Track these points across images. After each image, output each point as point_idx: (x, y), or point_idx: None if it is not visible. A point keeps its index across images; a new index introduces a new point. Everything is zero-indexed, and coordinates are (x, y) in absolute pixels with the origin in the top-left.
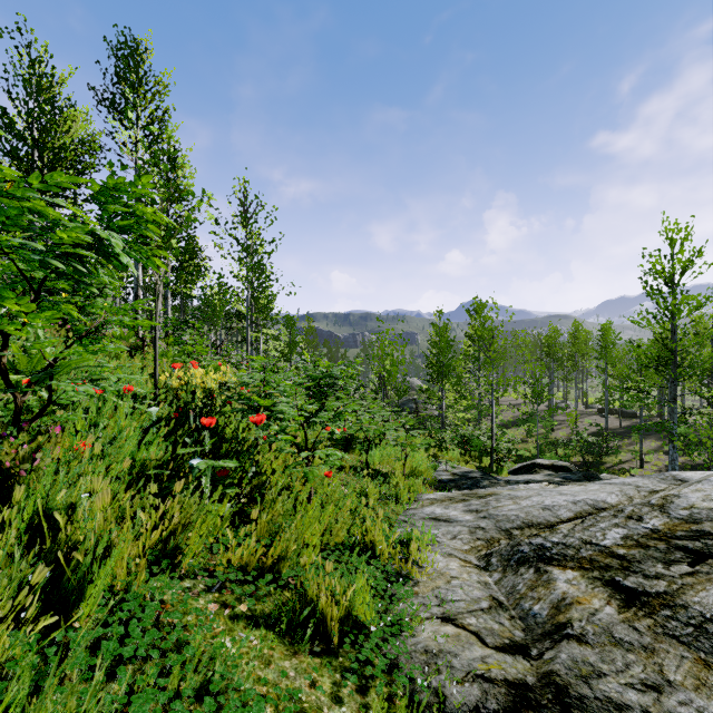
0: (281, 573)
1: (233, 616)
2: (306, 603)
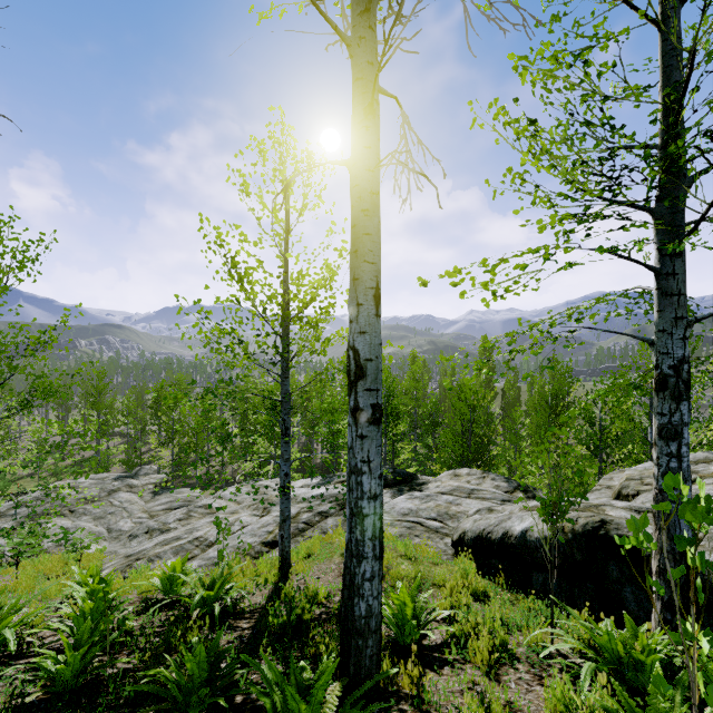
0: None
1: None
2: None
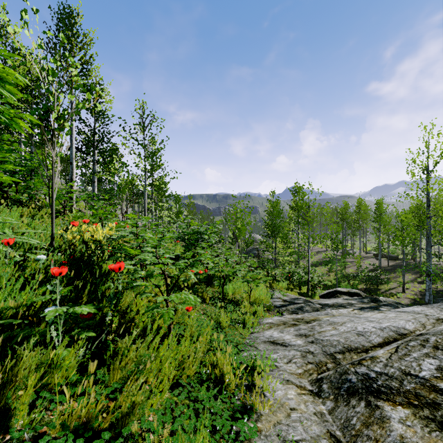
0: (124, 424)
1: None
2: None
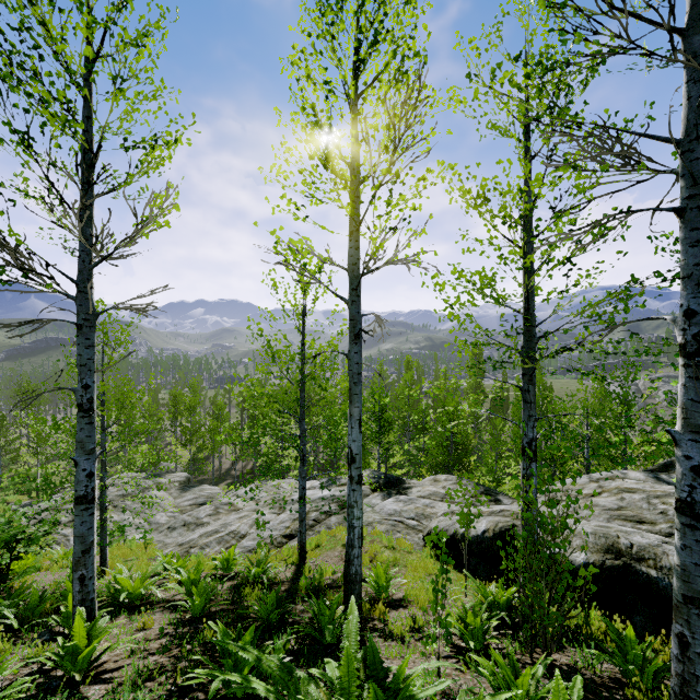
0: None
1: None
2: None
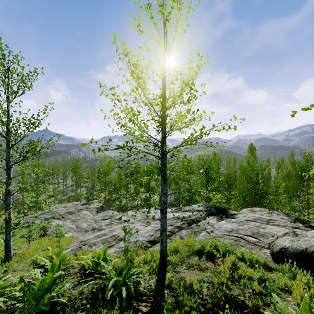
0: None
1: None
2: None
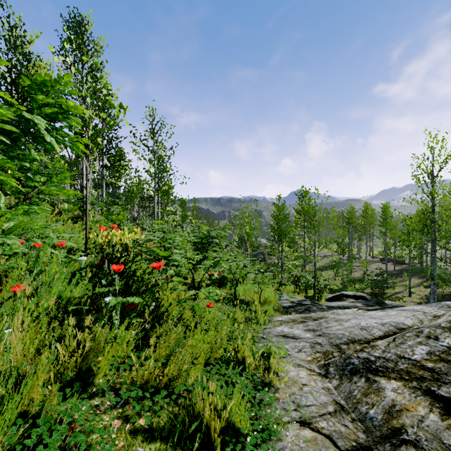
0: (174, 387)
1: (133, 431)
2: (194, 412)
